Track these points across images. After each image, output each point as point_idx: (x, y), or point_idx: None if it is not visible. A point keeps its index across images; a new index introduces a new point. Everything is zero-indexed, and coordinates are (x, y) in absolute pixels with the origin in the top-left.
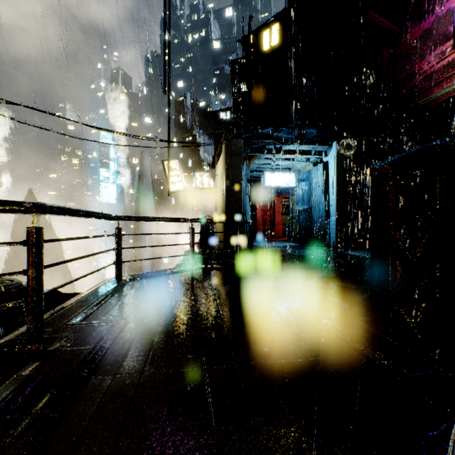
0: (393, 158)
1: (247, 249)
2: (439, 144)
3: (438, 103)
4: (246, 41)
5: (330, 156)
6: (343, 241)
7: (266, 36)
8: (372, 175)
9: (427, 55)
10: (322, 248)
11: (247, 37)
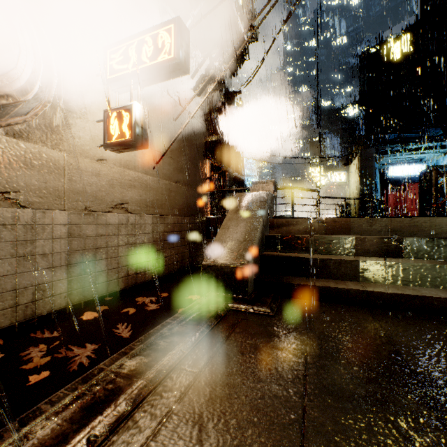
0: (422, 171)
1: None
2: (428, 168)
3: None
4: (376, 55)
5: None
6: None
7: (397, 47)
8: (419, 175)
9: None
10: None
11: (377, 52)
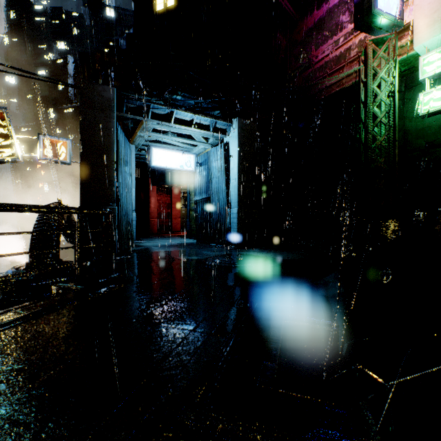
0: None
1: (119, 254)
2: None
3: (331, 94)
4: None
5: (231, 135)
6: (245, 237)
7: None
8: None
9: (322, 44)
10: (222, 246)
11: None
